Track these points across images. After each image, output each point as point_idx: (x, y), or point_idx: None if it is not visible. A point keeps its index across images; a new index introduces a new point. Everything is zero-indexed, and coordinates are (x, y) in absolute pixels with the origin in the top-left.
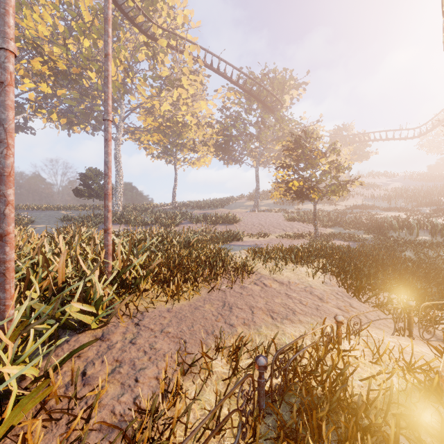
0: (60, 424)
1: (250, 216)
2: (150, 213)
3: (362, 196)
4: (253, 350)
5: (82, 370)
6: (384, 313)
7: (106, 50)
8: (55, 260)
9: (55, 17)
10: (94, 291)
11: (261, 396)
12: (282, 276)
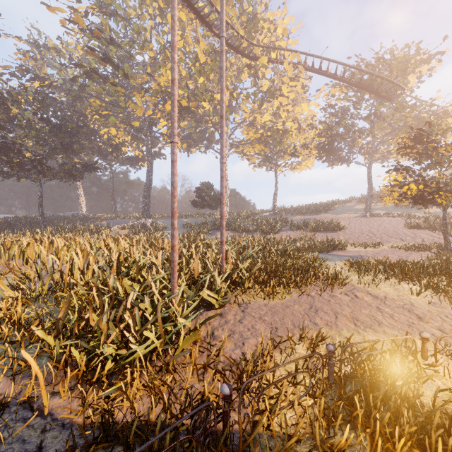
0: (204, 355)
1: (359, 222)
2: (252, 220)
3: None
4: None
5: (212, 332)
6: None
7: (222, 112)
8: (191, 261)
9: (180, 66)
10: (215, 284)
11: (330, 373)
12: (379, 291)
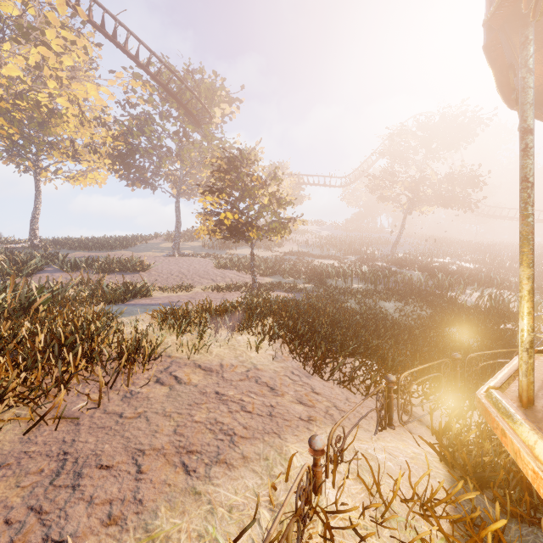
0: None
1: (167, 261)
2: None
3: (297, 243)
4: None
5: None
6: (353, 392)
7: None
8: None
9: None
10: None
11: None
12: (210, 355)
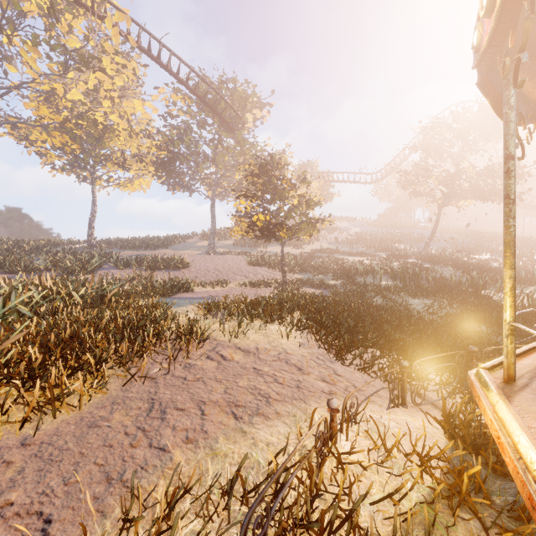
0: None
1: (204, 259)
2: (47, 253)
3: (327, 240)
4: (202, 494)
5: None
6: (371, 376)
7: None
8: None
9: None
10: None
11: None
12: (248, 340)
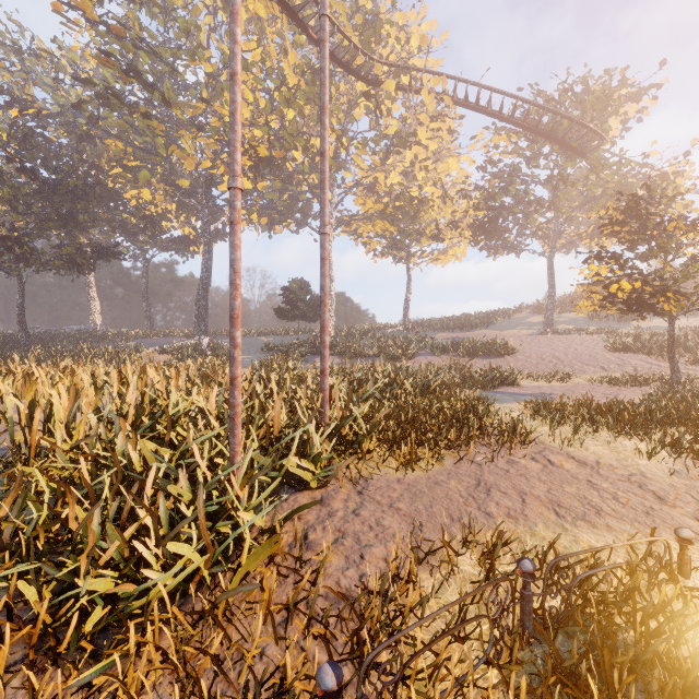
0: (288, 582)
1: (537, 342)
2: (372, 339)
3: None
4: (520, 555)
5: (304, 534)
6: None
7: (322, 147)
8: (269, 405)
9: (256, 91)
10: (311, 446)
11: (526, 614)
12: (585, 451)
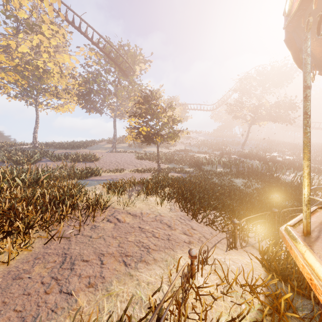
0: None
1: (109, 155)
2: (4, 151)
3: (184, 144)
4: None
5: None
6: (214, 229)
7: None
8: None
9: None
10: None
11: None
12: (135, 208)
